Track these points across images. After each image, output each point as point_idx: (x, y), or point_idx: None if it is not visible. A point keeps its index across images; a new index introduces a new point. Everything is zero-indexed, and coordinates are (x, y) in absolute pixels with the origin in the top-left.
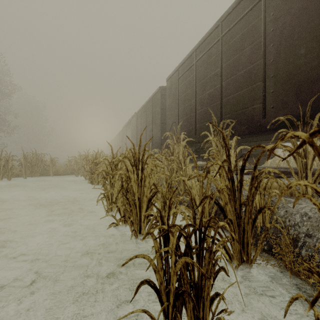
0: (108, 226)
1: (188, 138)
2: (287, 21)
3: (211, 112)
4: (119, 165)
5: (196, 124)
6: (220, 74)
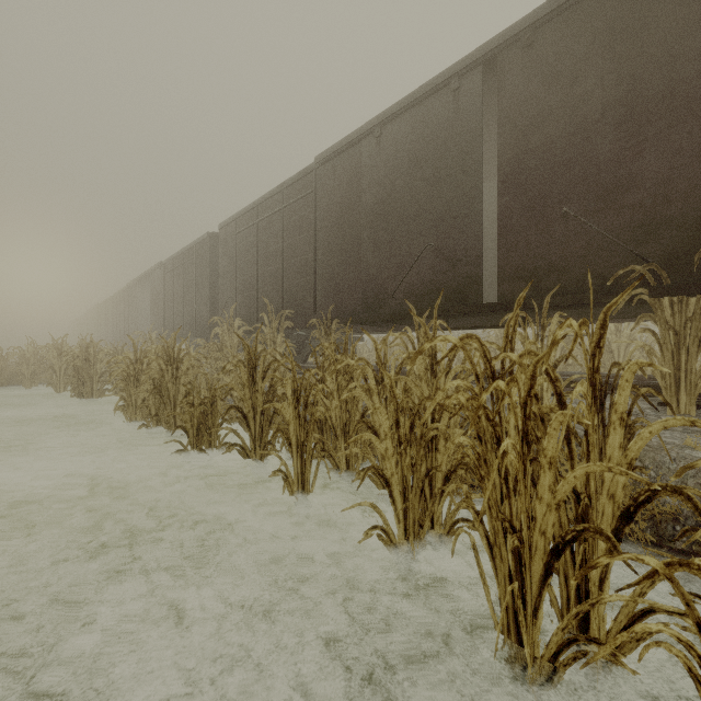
0: (139, 427)
1: (245, 327)
2: (328, 226)
3: (266, 301)
4: (145, 364)
5: (258, 307)
6: (282, 252)
